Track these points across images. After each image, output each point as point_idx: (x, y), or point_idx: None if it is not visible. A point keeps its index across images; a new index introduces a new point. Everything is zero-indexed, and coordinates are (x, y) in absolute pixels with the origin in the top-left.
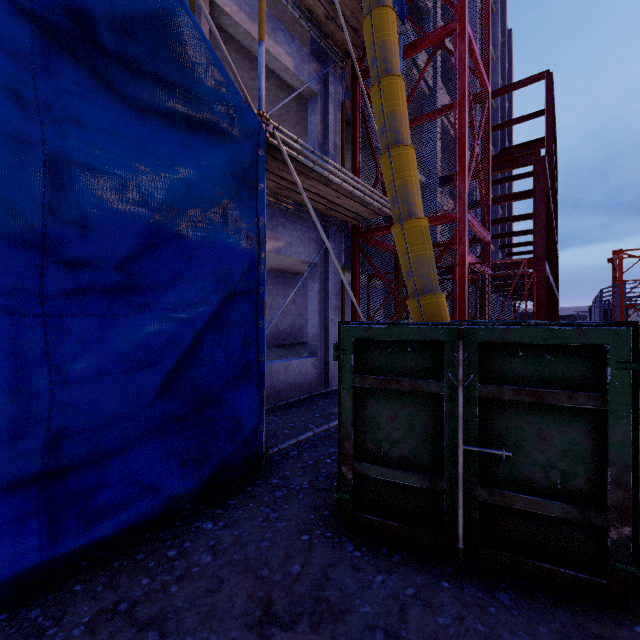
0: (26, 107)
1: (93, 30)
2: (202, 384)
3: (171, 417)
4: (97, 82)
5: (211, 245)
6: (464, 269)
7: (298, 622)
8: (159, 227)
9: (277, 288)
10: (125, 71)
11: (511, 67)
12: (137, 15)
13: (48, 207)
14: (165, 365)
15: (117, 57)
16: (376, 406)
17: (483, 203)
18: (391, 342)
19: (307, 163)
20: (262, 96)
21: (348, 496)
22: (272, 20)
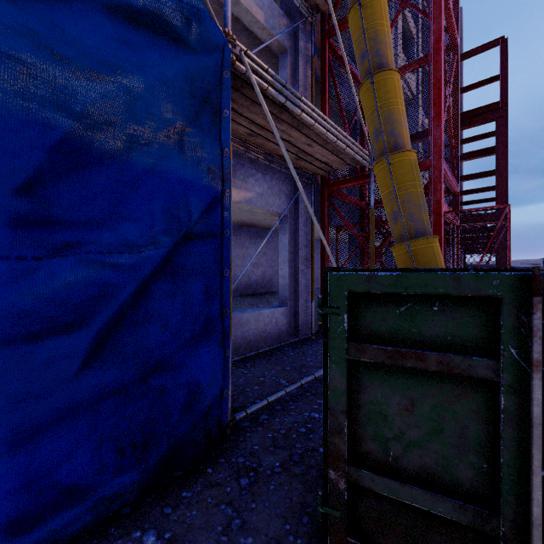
0: None
1: None
2: (150, 346)
3: (107, 390)
4: None
5: (162, 175)
6: (439, 217)
7: None
8: (86, 143)
9: (249, 242)
10: None
11: (461, 42)
12: None
13: None
14: (93, 325)
15: None
16: (381, 389)
17: (453, 153)
18: (405, 297)
19: (278, 97)
20: (227, 12)
21: (339, 514)
22: None
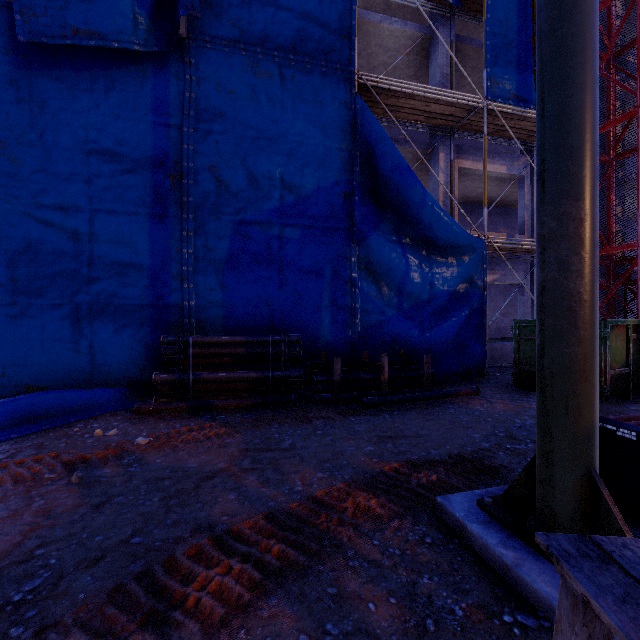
0: (426, 271)
1: (437, 245)
2: (462, 340)
3: (453, 349)
4: (436, 256)
5: (465, 293)
6: None
7: (494, 392)
8: (451, 291)
9: (498, 296)
10: (443, 250)
11: None
12: (448, 238)
13: (429, 292)
14: (453, 332)
15: (441, 248)
16: (526, 347)
17: None
18: (531, 326)
19: (508, 246)
20: (485, 229)
21: (516, 376)
22: (491, 153)
